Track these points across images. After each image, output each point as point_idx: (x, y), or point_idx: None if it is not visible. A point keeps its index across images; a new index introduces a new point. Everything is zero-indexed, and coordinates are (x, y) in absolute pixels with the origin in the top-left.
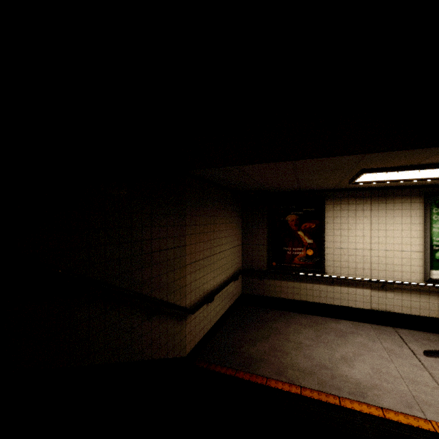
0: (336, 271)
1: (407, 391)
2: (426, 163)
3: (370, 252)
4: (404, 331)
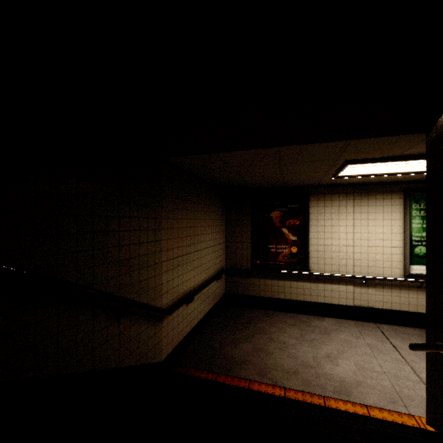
0: (320, 269)
1: (391, 386)
2: (409, 154)
3: (352, 248)
4: (385, 326)
